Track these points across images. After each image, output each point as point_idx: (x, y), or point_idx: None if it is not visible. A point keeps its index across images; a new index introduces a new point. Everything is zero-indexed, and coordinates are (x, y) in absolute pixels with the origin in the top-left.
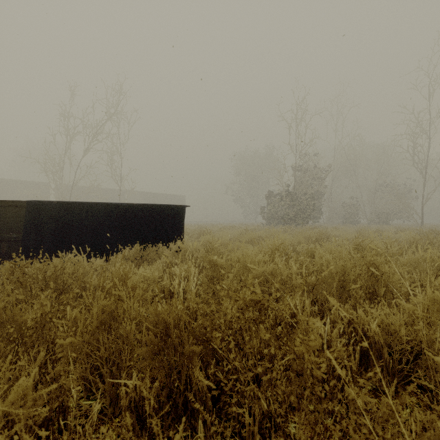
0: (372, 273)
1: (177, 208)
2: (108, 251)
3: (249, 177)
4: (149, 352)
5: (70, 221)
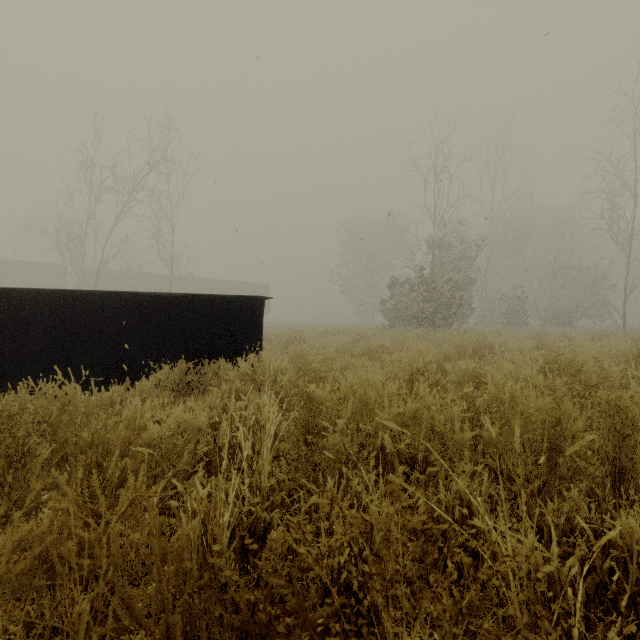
0: (612, 423)
1: (250, 301)
2: (138, 371)
3: (364, 257)
4: None
5: (74, 322)
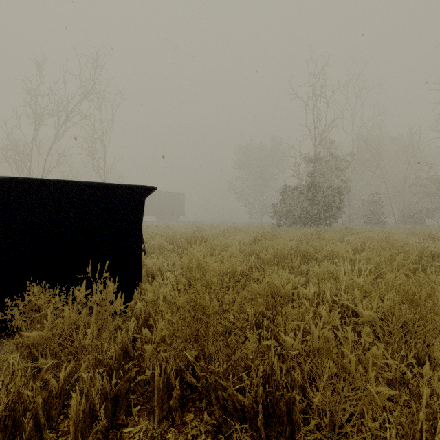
0: None
1: (123, 192)
2: None
3: (254, 173)
4: None
5: None
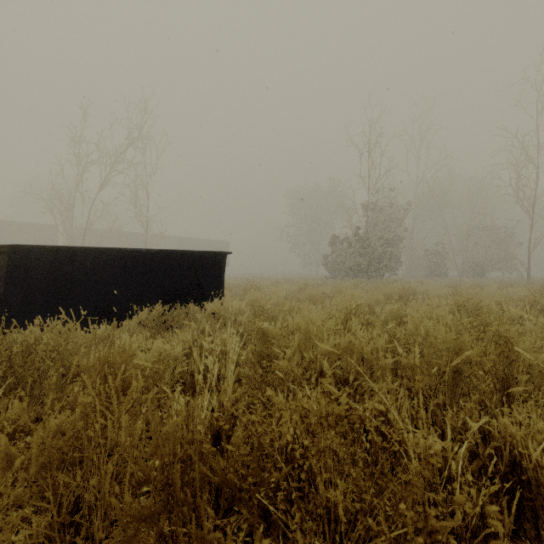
0: (502, 350)
1: (214, 256)
2: (122, 313)
3: (309, 219)
4: (123, 543)
5: (69, 273)
